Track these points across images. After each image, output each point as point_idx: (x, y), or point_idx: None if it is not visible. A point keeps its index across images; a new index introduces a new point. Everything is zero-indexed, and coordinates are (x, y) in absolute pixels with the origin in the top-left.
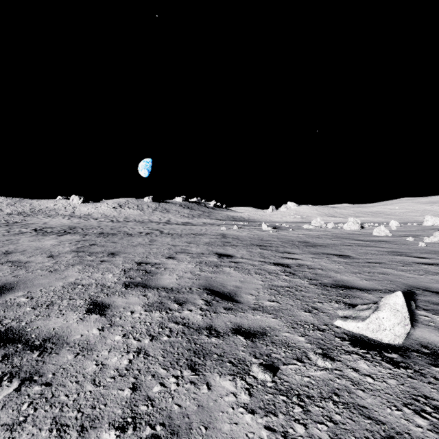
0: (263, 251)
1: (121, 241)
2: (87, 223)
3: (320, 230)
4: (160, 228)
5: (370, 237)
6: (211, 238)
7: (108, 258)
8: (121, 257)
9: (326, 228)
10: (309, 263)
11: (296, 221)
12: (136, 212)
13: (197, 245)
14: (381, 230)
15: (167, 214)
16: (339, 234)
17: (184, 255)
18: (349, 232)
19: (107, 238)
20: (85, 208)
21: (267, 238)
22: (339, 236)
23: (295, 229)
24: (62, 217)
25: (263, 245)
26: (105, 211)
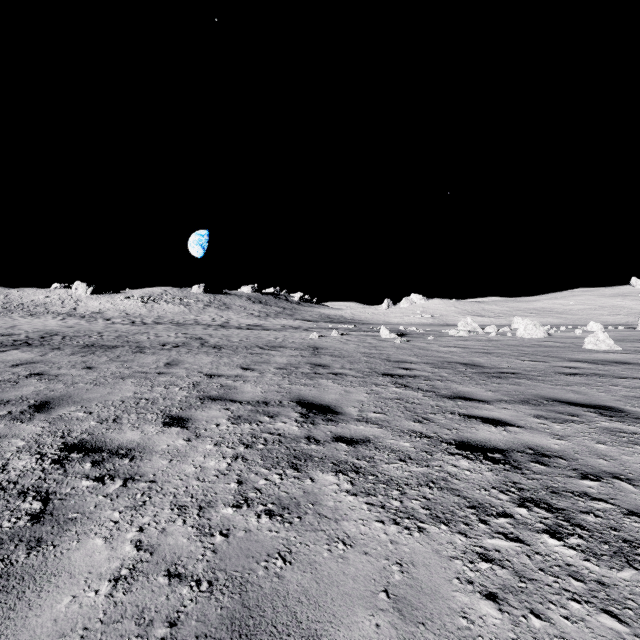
0: (404, 392)
1: (109, 363)
2: (87, 326)
3: (481, 339)
4: (207, 334)
5: (586, 354)
6: (291, 356)
7: (6, 424)
8: (45, 420)
9: (486, 334)
10: (552, 441)
11: (426, 323)
12: (177, 309)
13: (261, 373)
14: (599, 340)
15: (227, 312)
16: (523, 348)
17: (217, 409)
18: (536, 343)
19: (87, 357)
20: (95, 303)
21: (396, 355)
22: (527, 352)
23: (436, 337)
24: (52, 316)
25: (398, 375)
26: (128, 307)
